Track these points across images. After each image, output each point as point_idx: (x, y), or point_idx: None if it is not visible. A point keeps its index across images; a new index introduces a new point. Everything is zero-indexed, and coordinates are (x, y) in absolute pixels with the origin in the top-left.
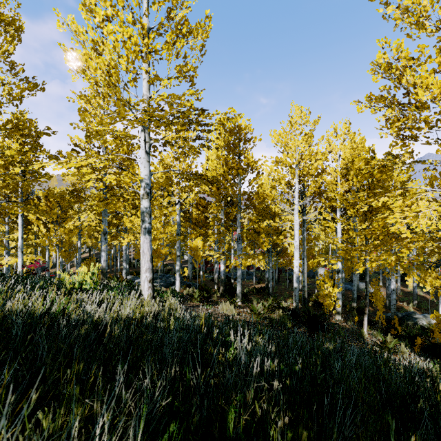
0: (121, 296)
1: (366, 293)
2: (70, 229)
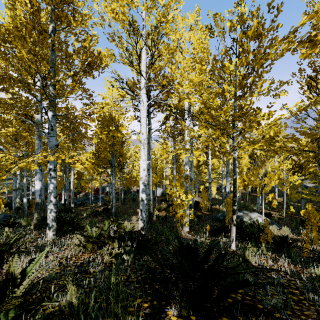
0: None
1: (234, 193)
2: None
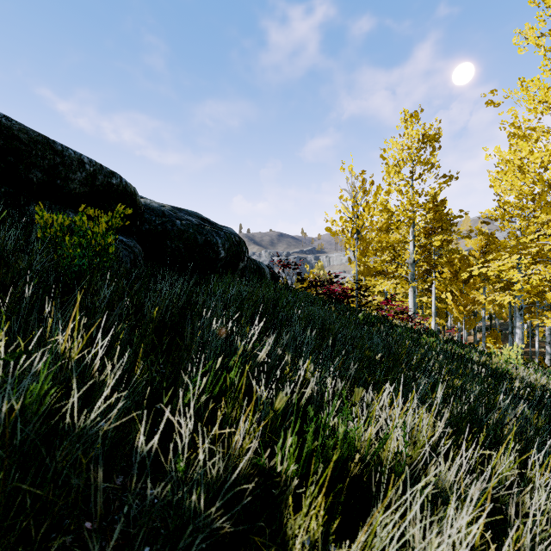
0: (547, 378)
1: None
2: (475, 297)
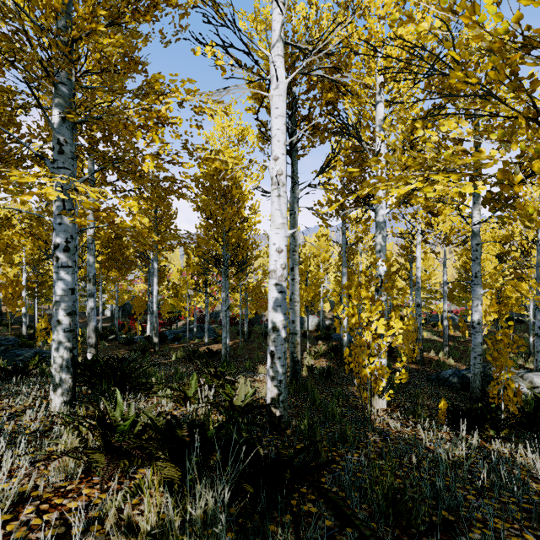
0: None
1: None
2: None
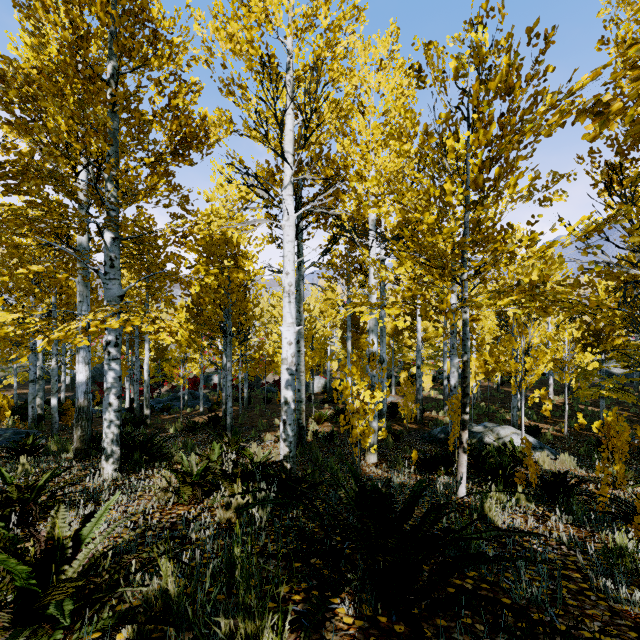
0: None
1: (464, 390)
2: None
